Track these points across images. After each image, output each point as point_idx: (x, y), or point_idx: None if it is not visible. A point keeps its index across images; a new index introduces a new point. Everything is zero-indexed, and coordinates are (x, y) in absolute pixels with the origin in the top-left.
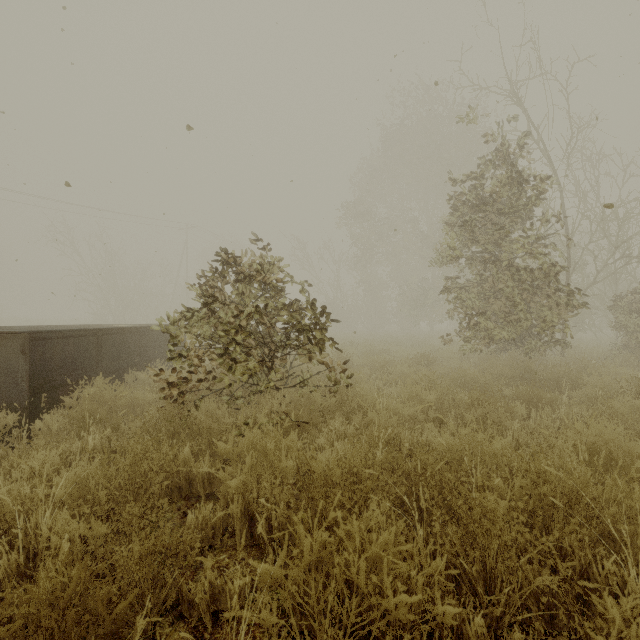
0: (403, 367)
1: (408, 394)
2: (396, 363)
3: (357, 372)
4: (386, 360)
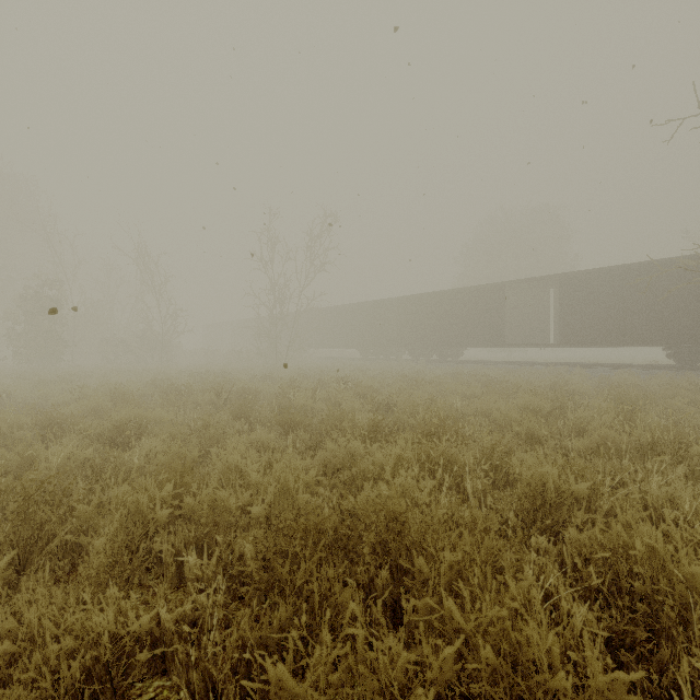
0: None
1: None
2: None
3: None
4: None
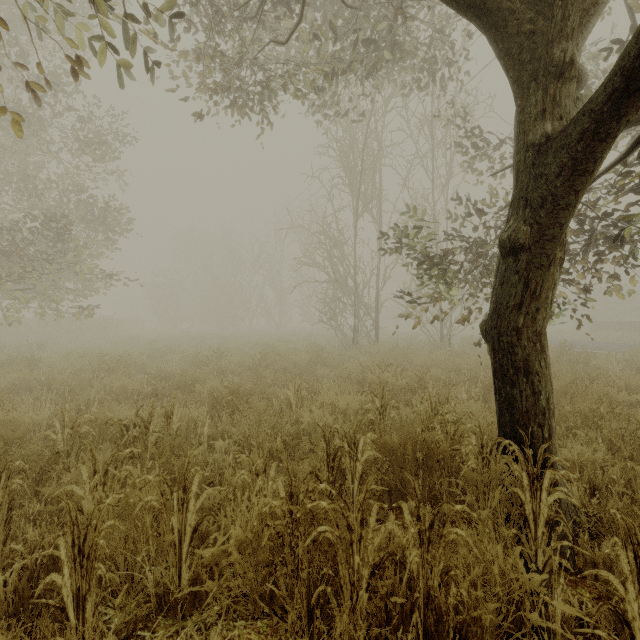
0: None
1: None
2: None
3: None
4: None
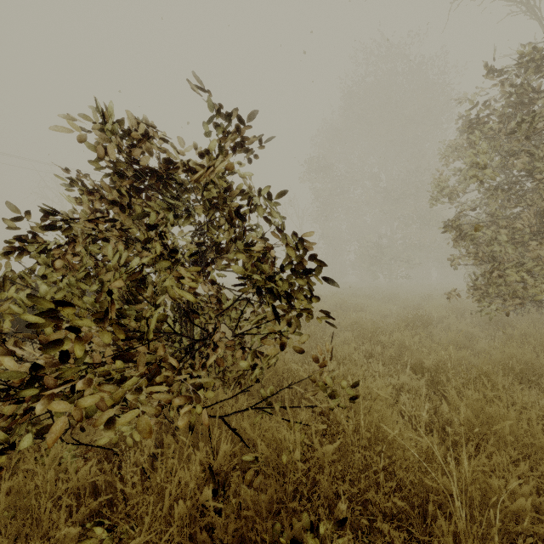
0: (403, 336)
1: (476, 421)
2: (380, 324)
3: (336, 339)
4: (370, 322)
